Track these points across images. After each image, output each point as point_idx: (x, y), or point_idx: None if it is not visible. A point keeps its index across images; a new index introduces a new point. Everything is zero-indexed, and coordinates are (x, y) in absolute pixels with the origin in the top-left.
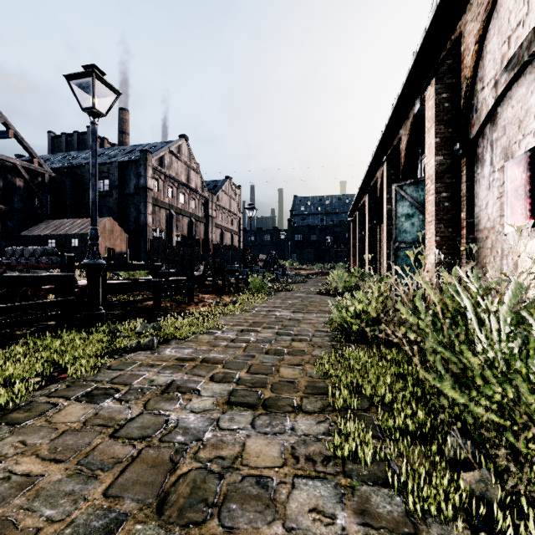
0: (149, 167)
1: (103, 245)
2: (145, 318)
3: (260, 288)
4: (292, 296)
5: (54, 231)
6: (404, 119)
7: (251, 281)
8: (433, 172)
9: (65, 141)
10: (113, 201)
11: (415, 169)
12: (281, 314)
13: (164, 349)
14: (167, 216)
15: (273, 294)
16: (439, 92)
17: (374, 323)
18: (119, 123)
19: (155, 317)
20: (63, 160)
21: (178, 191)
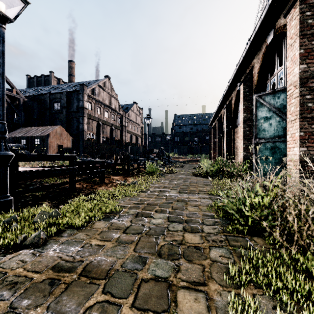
0: (85, 95)
1: (55, 143)
2: (58, 200)
3: (154, 172)
4: (176, 177)
5: (25, 134)
6: (257, 51)
7: (147, 166)
8: (297, 78)
9: (36, 81)
10: (63, 116)
11: (264, 87)
12: (170, 195)
13: (51, 244)
14: (97, 125)
15: (163, 176)
16: (303, 11)
17: (266, 215)
18: (69, 69)
19: (68, 198)
20: (34, 92)
21: (104, 110)
